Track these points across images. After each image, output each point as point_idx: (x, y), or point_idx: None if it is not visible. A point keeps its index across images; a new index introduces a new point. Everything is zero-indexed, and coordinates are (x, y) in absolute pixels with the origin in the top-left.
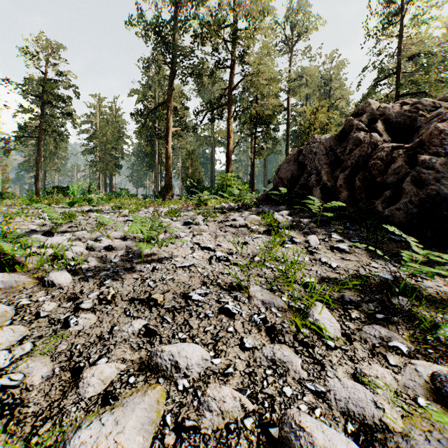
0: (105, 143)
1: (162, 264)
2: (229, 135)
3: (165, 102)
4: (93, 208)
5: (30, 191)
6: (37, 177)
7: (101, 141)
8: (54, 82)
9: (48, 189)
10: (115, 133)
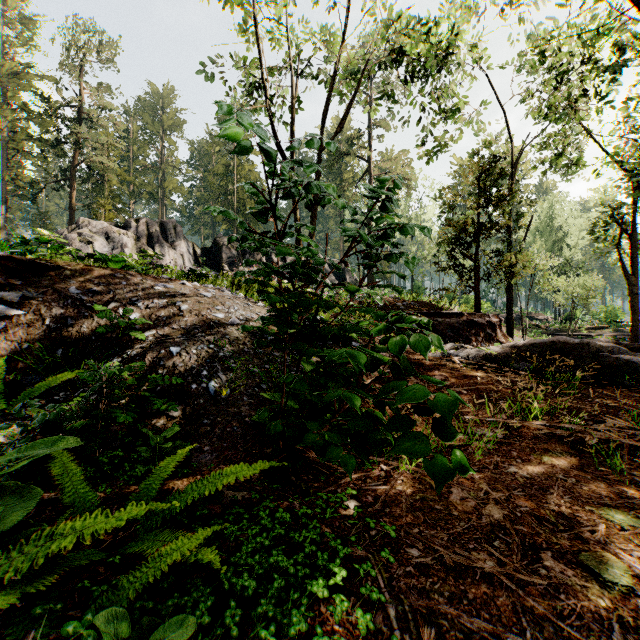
0: None
1: None
2: (71, 207)
3: None
4: None
5: None
6: None
7: None
8: None
9: None
10: None
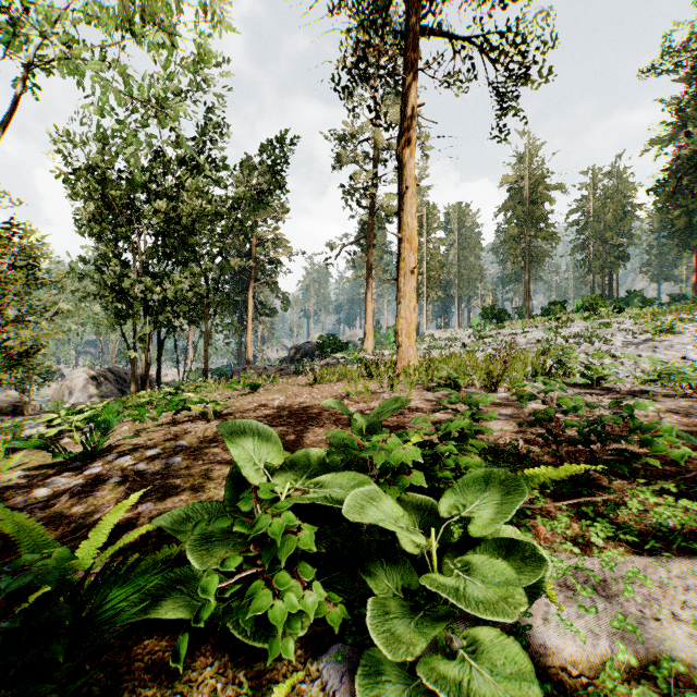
0: (602, 232)
1: (664, 341)
2: None
3: None
4: (609, 320)
5: (519, 309)
6: (528, 294)
7: (597, 231)
8: (544, 186)
9: (552, 306)
10: (617, 212)
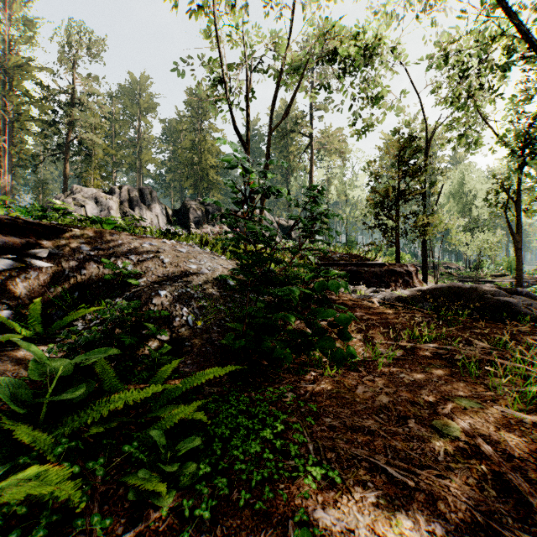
0: None
1: None
2: (65, 176)
3: (6, 135)
4: None
5: None
6: None
7: None
8: None
9: None
10: None
